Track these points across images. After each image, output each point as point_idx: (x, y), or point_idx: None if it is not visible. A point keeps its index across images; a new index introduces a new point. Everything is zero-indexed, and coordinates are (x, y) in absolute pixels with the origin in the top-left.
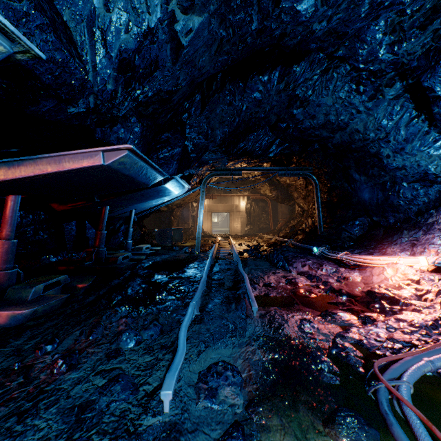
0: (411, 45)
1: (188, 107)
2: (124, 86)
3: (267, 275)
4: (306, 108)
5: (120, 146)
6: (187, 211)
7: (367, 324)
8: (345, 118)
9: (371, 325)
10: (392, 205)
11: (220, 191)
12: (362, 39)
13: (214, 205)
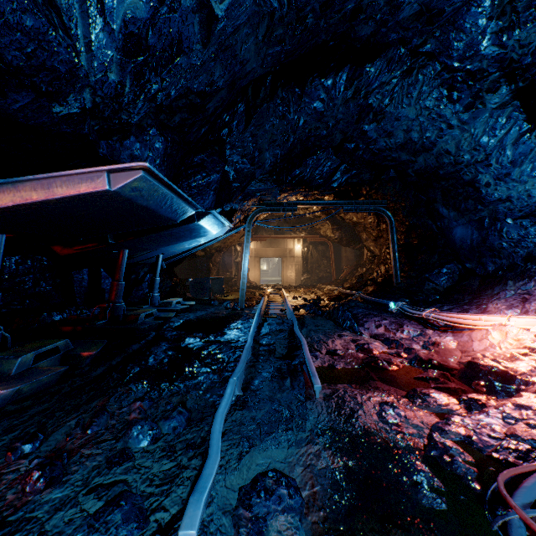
0: (526, 33)
1: (228, 121)
2: (134, 77)
3: (331, 340)
4: (382, 123)
5: (131, 164)
6: (230, 257)
7: (473, 410)
8: (432, 135)
9: (479, 413)
10: (492, 248)
11: (269, 231)
12: (459, 27)
13: (263, 249)
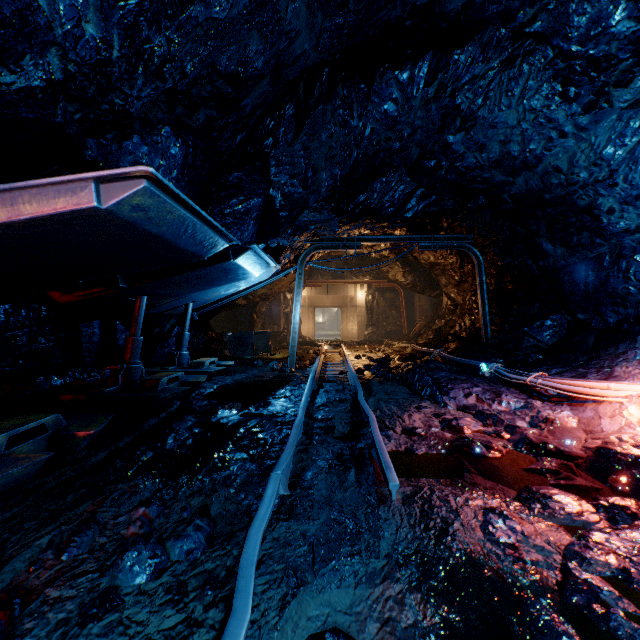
0: None
1: (273, 128)
2: (124, 32)
3: (407, 413)
4: (471, 132)
5: (127, 169)
6: (278, 306)
7: (620, 523)
8: (537, 147)
9: (631, 529)
10: (613, 294)
11: (326, 275)
12: None
13: (318, 297)
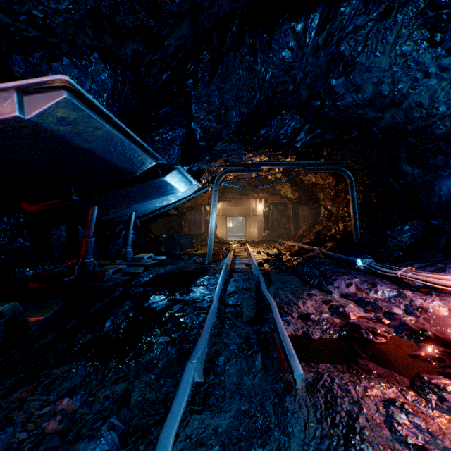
0: None
1: (193, 71)
2: None
3: (301, 301)
4: (351, 76)
5: (45, 78)
6: (200, 215)
7: None
8: (404, 86)
9: None
10: None
11: (235, 193)
12: None
13: (229, 209)
